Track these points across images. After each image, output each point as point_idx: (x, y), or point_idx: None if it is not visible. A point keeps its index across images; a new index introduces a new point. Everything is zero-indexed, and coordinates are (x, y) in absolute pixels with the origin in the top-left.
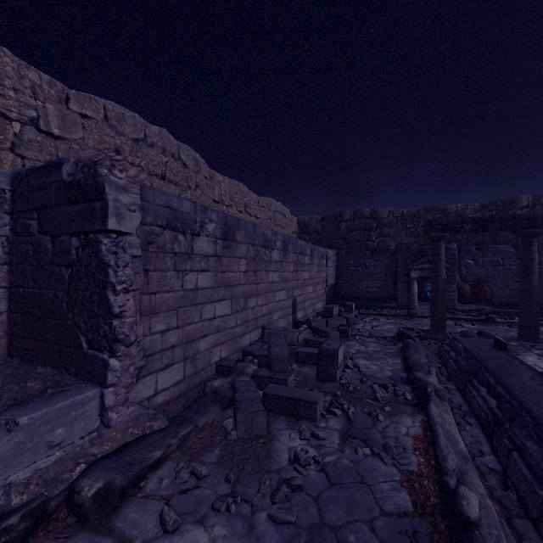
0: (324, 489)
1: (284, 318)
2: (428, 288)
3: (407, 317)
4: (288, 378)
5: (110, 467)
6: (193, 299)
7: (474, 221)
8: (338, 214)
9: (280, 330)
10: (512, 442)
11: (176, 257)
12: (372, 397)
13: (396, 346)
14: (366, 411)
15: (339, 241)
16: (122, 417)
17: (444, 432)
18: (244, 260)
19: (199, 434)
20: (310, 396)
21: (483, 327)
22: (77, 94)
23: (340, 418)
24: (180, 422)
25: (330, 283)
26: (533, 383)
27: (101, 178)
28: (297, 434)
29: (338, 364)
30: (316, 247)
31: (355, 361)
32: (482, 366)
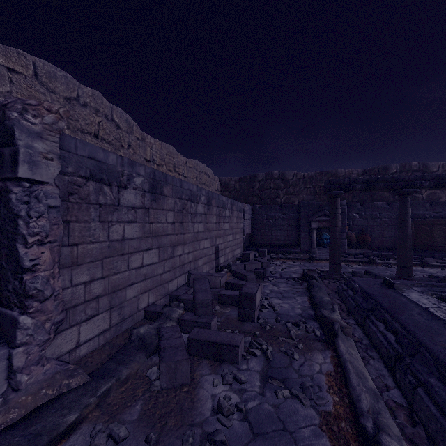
0: (248, 442)
1: (208, 263)
2: (325, 236)
3: (309, 260)
4: (211, 322)
5: (10, 445)
6: (119, 249)
7: (363, 181)
8: (252, 175)
9: (204, 275)
10: (416, 378)
11: (101, 208)
12: (287, 335)
13: (303, 286)
14: (283, 350)
15: (254, 198)
16: (35, 377)
17: (353, 369)
18: (172, 212)
19: (122, 387)
20: (232, 339)
21: (367, 267)
22: (3, 48)
23: (260, 359)
24: (101, 376)
25: (247, 233)
26: (422, 318)
27: (10, 122)
28: (220, 379)
29: (256, 305)
30: (236, 202)
31: (269, 301)
32: (378, 303)
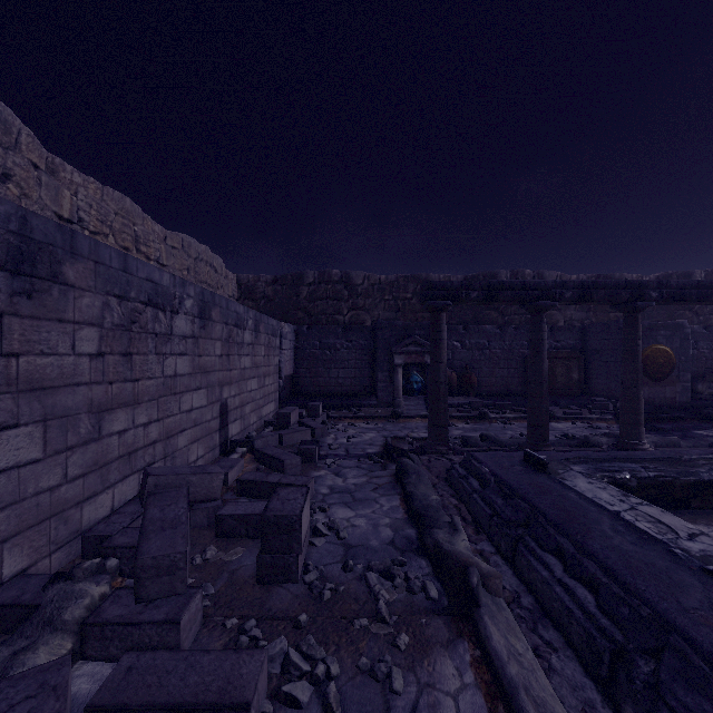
0: None
1: (203, 440)
2: (415, 378)
3: (392, 419)
4: (181, 616)
5: None
6: None
7: (482, 286)
8: (297, 274)
9: (184, 474)
10: None
11: None
12: (371, 609)
13: (388, 471)
14: (366, 666)
15: (299, 313)
16: None
17: None
18: (94, 328)
19: None
20: (231, 680)
21: (478, 427)
22: None
23: None
24: None
25: (286, 374)
26: (625, 541)
27: None
28: None
29: (301, 543)
30: (265, 317)
31: (329, 514)
32: (537, 511)
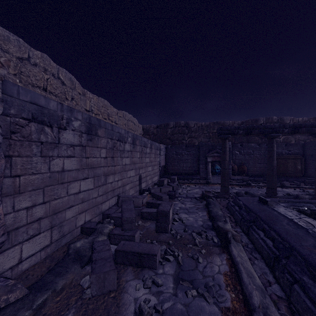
0: None
1: (133, 188)
2: (217, 167)
3: (206, 184)
4: (135, 235)
5: None
6: (59, 179)
7: (244, 128)
8: (166, 124)
9: (130, 197)
10: (292, 276)
11: (42, 145)
12: (193, 242)
13: (202, 203)
14: (190, 255)
15: (167, 140)
16: None
17: (244, 269)
18: (104, 149)
19: (57, 297)
20: (151, 249)
21: (245, 189)
22: None
23: (173, 263)
24: (39, 289)
25: (162, 165)
26: (290, 227)
27: None
28: (141, 283)
29: (169, 220)
30: (154, 142)
31: (179, 215)
32: (258, 216)
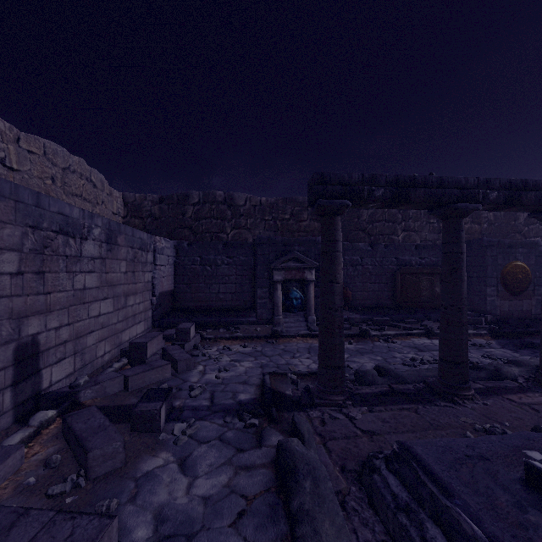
0: None
1: None
2: (295, 294)
3: (271, 339)
4: None
5: None
6: None
7: (389, 181)
8: (182, 194)
9: None
10: None
11: None
12: None
13: (264, 451)
14: None
15: (185, 231)
16: None
17: None
18: None
19: None
20: None
21: (362, 347)
22: None
23: None
24: None
25: (162, 290)
26: None
27: None
28: None
29: None
30: (127, 228)
31: None
32: None
